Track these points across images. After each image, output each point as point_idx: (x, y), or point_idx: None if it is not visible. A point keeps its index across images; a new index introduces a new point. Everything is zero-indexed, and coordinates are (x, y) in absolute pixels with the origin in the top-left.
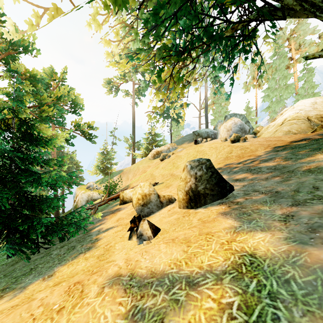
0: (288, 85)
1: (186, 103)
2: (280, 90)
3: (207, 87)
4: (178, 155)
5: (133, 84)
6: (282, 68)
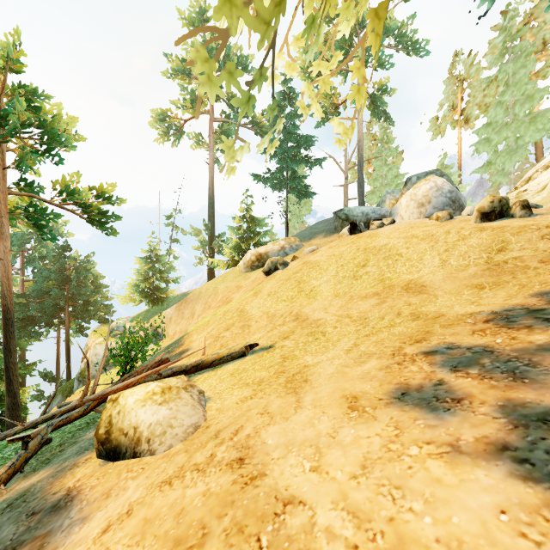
0: (538, 114)
1: (382, 7)
2: (516, 126)
3: (362, 120)
4: (311, 260)
5: (211, 120)
6: (521, 80)
